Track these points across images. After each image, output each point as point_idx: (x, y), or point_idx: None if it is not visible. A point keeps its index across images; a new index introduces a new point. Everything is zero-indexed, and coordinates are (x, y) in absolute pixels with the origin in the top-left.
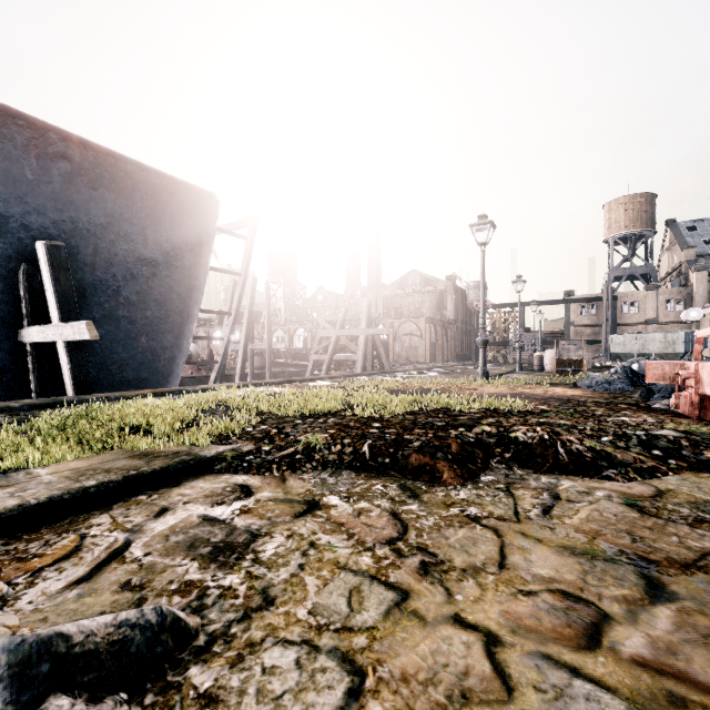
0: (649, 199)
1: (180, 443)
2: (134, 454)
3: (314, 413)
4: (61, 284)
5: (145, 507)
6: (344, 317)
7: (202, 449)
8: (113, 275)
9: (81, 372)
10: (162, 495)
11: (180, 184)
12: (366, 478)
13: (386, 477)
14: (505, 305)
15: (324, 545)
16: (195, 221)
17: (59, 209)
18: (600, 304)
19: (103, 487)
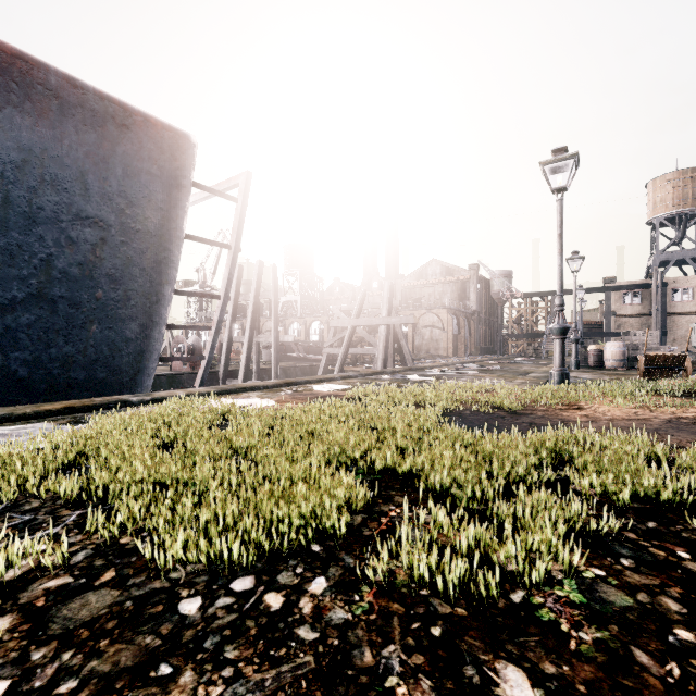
0: None
1: None
2: None
3: (277, 515)
4: None
5: None
6: (361, 304)
7: None
8: (39, 238)
9: None
10: None
11: (135, 114)
12: None
13: None
14: (535, 294)
15: None
16: (161, 169)
17: None
18: (647, 291)
19: None
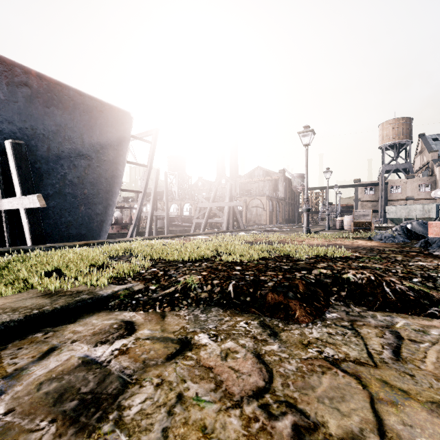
0: (408, 121)
1: (84, 283)
2: (46, 293)
3: (192, 258)
4: (22, 170)
5: (36, 346)
6: (215, 195)
7: (101, 289)
8: (61, 165)
9: (36, 229)
10: (56, 332)
11: (106, 105)
12: (231, 315)
13: (248, 314)
14: (316, 188)
15: (191, 398)
16: (116, 130)
17: (23, 120)
18: (377, 187)
19: (3, 326)
